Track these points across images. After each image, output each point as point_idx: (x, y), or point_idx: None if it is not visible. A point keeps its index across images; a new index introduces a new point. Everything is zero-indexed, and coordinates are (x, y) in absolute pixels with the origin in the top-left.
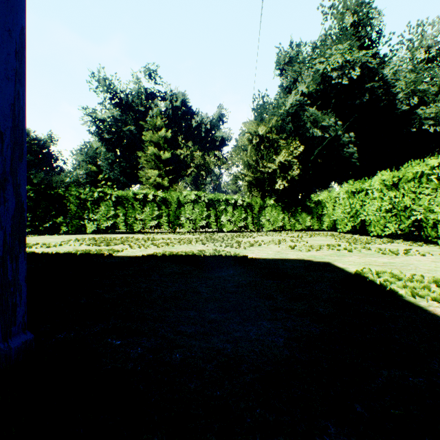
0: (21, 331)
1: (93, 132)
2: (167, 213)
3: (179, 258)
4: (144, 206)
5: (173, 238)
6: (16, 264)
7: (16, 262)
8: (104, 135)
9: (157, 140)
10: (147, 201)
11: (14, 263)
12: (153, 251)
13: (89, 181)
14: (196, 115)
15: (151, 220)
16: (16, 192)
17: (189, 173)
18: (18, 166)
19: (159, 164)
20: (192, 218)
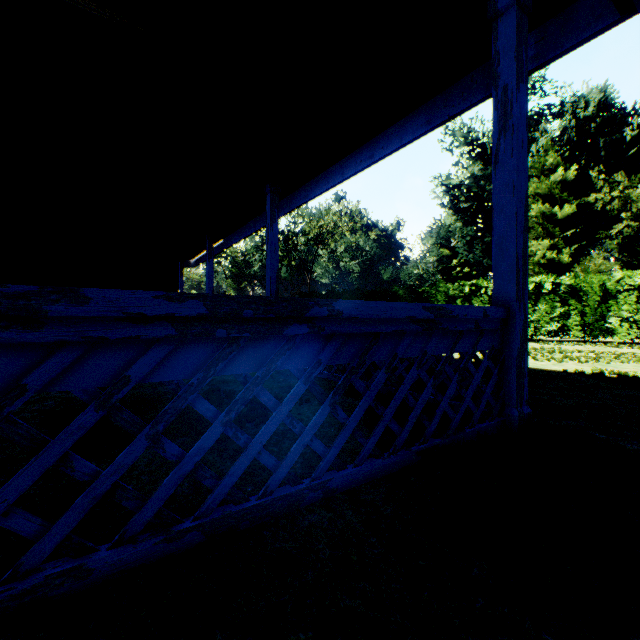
0: (525, 405)
1: (446, 205)
2: (578, 310)
3: (633, 379)
4: (535, 301)
5: (597, 351)
6: (523, 357)
7: (523, 356)
8: (459, 205)
9: (545, 190)
10: (540, 294)
11: (523, 357)
12: (574, 366)
13: (439, 269)
14: (635, 115)
15: (548, 321)
16: (523, 308)
17: (614, 232)
18: (524, 290)
19: (550, 229)
20: (635, 318)
